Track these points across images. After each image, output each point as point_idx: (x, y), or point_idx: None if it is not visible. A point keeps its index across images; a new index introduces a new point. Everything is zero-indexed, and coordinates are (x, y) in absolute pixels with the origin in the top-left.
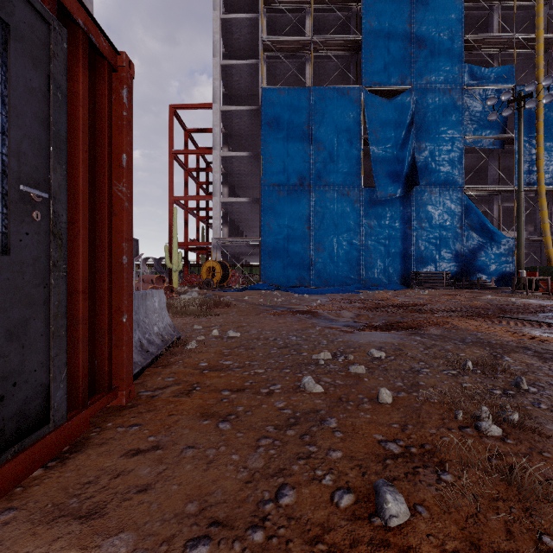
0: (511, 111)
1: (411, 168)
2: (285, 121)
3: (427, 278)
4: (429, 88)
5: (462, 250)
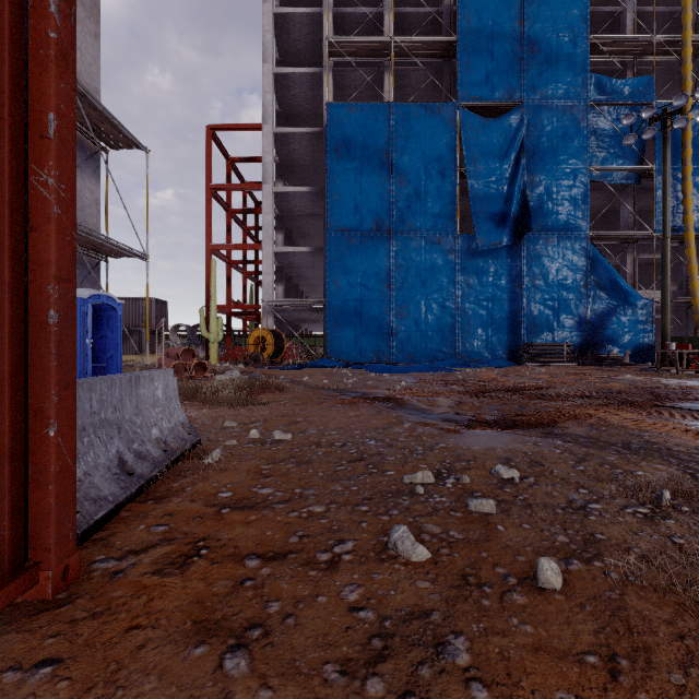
0: (655, 133)
1: (522, 209)
2: (358, 147)
3: (542, 352)
4: (545, 105)
5: (587, 315)
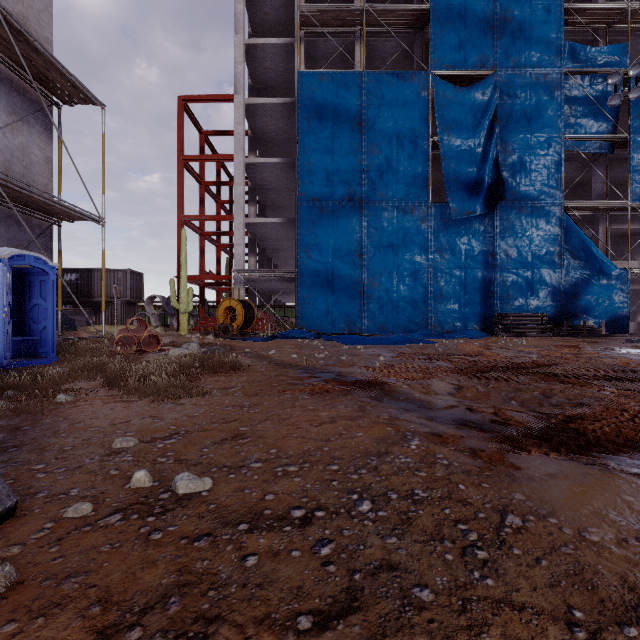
0: None
1: (495, 178)
2: (329, 115)
3: (515, 322)
4: (518, 73)
5: (561, 285)
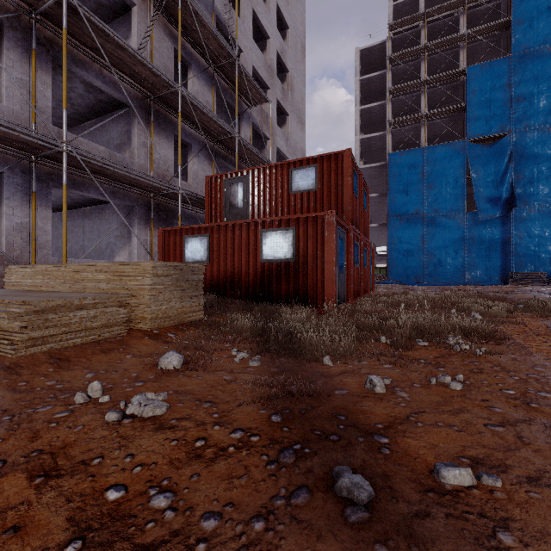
0: None
1: (510, 194)
2: (405, 173)
3: (524, 277)
4: (528, 130)
5: None
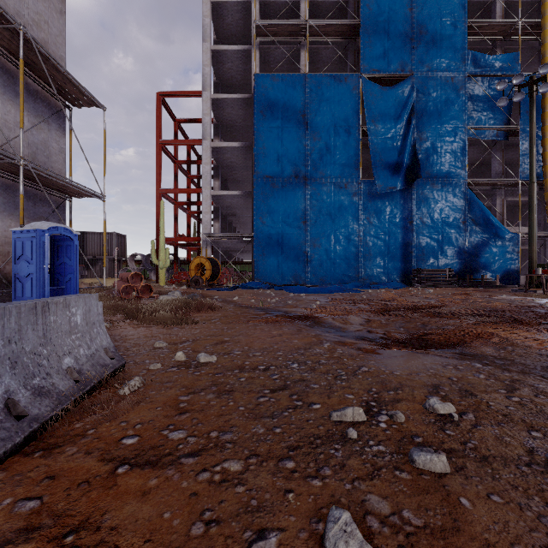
0: (523, 96)
1: (412, 160)
2: (279, 109)
3: (429, 276)
4: (431, 76)
5: (465, 246)
